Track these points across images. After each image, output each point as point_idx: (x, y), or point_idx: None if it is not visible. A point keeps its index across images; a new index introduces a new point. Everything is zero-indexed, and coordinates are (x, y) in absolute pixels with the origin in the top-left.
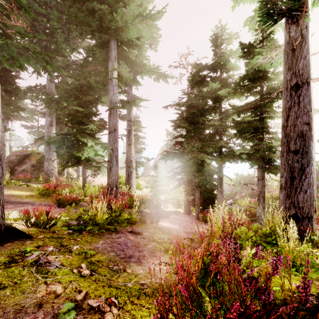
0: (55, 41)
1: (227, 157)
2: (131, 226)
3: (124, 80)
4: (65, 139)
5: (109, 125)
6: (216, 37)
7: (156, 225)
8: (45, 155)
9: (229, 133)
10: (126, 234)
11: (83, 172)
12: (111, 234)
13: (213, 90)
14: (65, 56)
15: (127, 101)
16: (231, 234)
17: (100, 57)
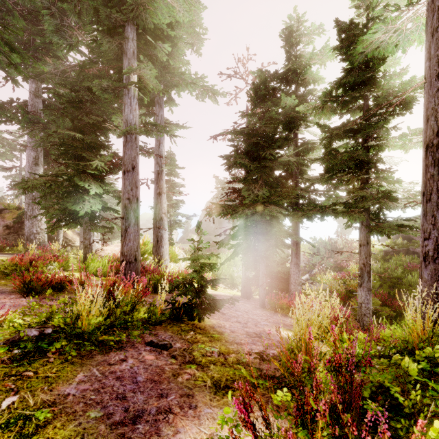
0: (43, 33)
1: (311, 209)
2: (154, 329)
3: (150, 95)
4: (51, 183)
5: (125, 160)
6: (289, 31)
7: (199, 323)
8: (26, 211)
9: (309, 176)
10: (139, 349)
11: (84, 236)
12: (108, 353)
13: (287, 109)
14: (58, 56)
15: (153, 123)
16: (350, 355)
17: (109, 51)
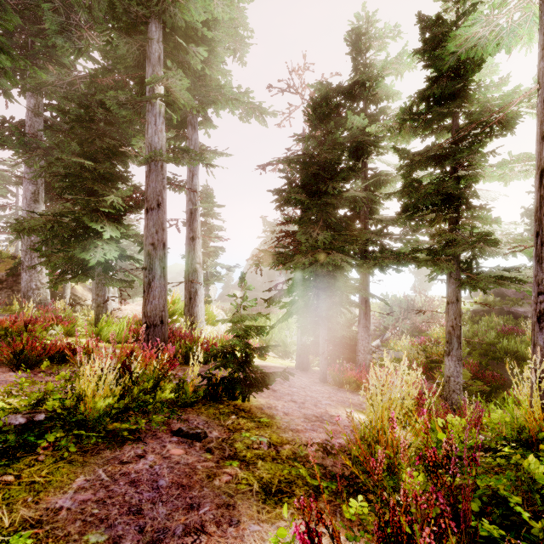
0: (44, 35)
1: (386, 257)
2: (183, 413)
3: (181, 113)
4: (53, 224)
5: (148, 195)
6: (357, 33)
7: (242, 403)
8: (22, 260)
9: (381, 216)
10: (163, 440)
11: (96, 292)
12: (121, 446)
13: (354, 131)
14: (63, 64)
15: (184, 148)
16: None
17: (128, 56)
